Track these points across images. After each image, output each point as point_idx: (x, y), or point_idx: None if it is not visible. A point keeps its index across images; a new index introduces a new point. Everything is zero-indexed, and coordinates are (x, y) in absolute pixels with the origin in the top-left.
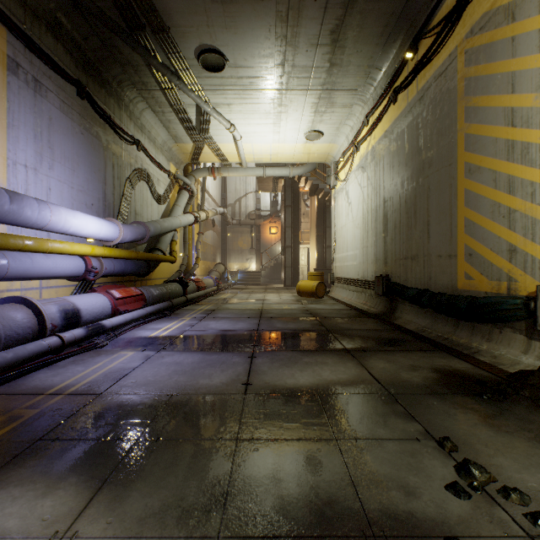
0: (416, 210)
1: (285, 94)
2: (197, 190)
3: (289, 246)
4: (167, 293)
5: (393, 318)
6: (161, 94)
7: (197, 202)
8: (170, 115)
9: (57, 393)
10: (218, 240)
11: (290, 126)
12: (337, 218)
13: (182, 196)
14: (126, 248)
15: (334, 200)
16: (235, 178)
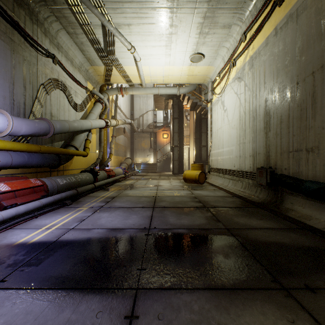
0: (315, 100)
1: (176, 13)
2: (111, 106)
3: (176, 146)
4: (76, 181)
5: (283, 209)
6: (70, 13)
7: (112, 115)
8: (82, 36)
9: None
10: (128, 142)
11: (179, 48)
12: (213, 124)
13: (96, 106)
14: (41, 144)
15: (210, 110)
16: (140, 101)
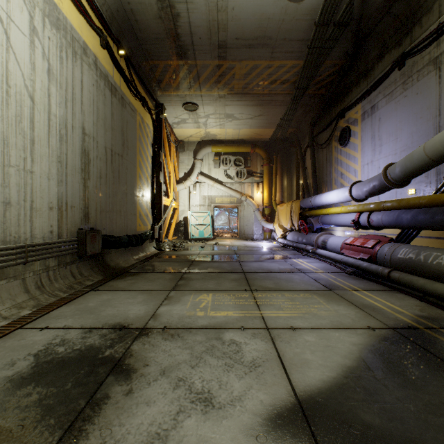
0: (120, 176)
1: None
2: None
3: None
4: (443, 267)
5: (118, 266)
6: None
7: None
8: None
9: (277, 250)
10: None
11: None
12: None
13: None
14: None
15: None
16: None
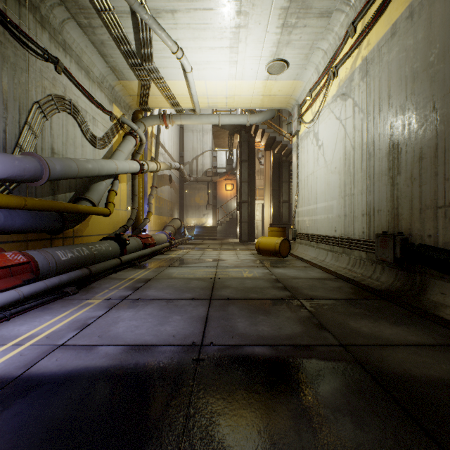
0: None
1: None
2: (150, 142)
3: (245, 201)
4: (90, 255)
5: (429, 304)
6: None
7: (151, 156)
8: (102, 32)
9: None
10: (175, 196)
11: (250, 51)
12: (301, 167)
13: (127, 141)
14: (34, 196)
15: (296, 148)
16: (193, 137)
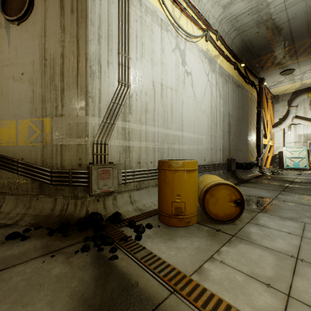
0: (241, 131)
1: None
2: None
3: None
4: None
5: (242, 178)
6: None
7: None
8: None
9: None
10: None
11: None
12: (143, 55)
13: None
14: None
15: None
16: None
